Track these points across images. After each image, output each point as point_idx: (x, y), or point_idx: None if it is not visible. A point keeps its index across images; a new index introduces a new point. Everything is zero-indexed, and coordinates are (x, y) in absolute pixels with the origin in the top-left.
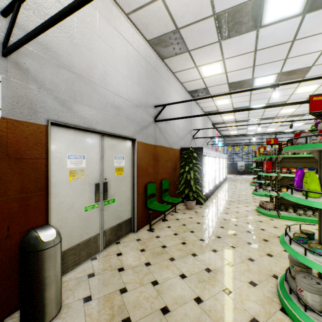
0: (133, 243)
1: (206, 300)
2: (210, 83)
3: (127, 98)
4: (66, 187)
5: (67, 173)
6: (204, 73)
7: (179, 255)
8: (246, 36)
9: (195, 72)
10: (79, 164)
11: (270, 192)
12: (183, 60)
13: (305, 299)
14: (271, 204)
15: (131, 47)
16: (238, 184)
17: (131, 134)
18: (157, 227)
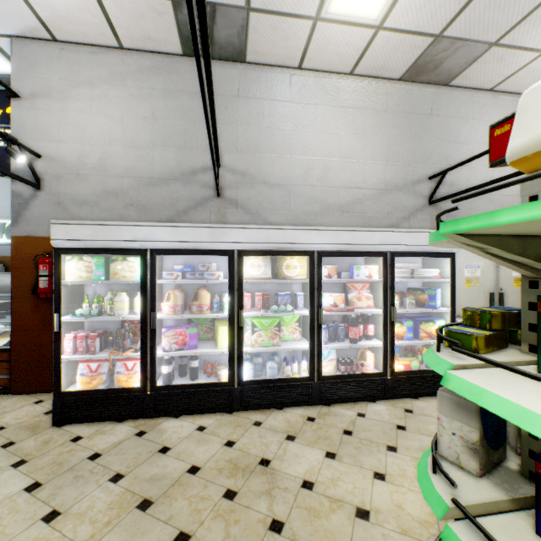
0: None
1: None
2: None
3: None
4: (463, 293)
5: (464, 281)
6: None
7: None
8: None
9: None
10: (473, 273)
11: None
12: None
13: None
14: None
15: None
16: None
17: None
18: None
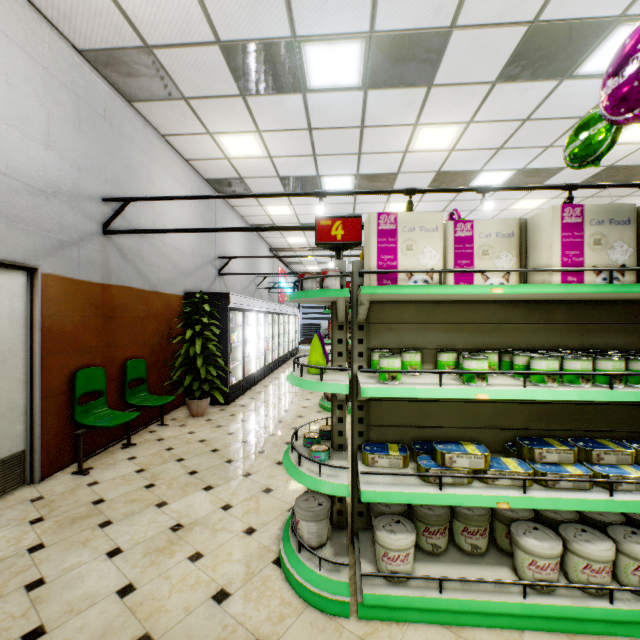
0: (18, 509)
1: (144, 585)
2: (247, 171)
3: (4, 170)
4: None
5: None
6: (228, 149)
7: (128, 512)
8: (289, 100)
9: (211, 143)
10: None
11: None
12: (178, 114)
13: (302, 533)
14: None
15: (22, 52)
16: None
17: (20, 255)
18: (103, 463)
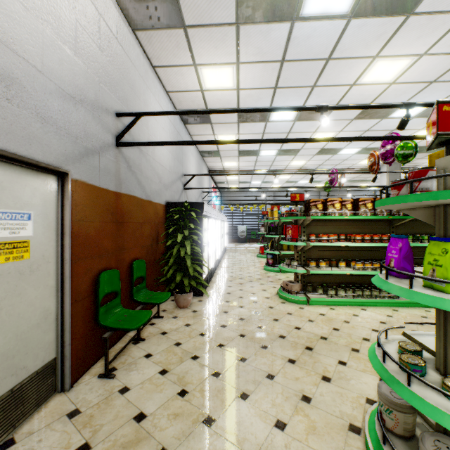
0: (57, 430)
1: None
2: (213, 103)
3: (39, 66)
4: None
5: None
6: (205, 81)
7: (178, 433)
8: (276, 29)
9: (193, 75)
10: None
11: (298, 269)
12: (173, 44)
13: None
14: (298, 284)
15: None
16: (243, 257)
17: (53, 158)
18: (123, 362)
